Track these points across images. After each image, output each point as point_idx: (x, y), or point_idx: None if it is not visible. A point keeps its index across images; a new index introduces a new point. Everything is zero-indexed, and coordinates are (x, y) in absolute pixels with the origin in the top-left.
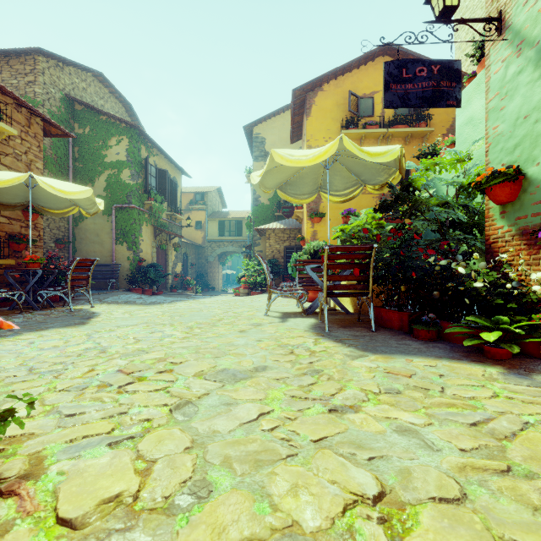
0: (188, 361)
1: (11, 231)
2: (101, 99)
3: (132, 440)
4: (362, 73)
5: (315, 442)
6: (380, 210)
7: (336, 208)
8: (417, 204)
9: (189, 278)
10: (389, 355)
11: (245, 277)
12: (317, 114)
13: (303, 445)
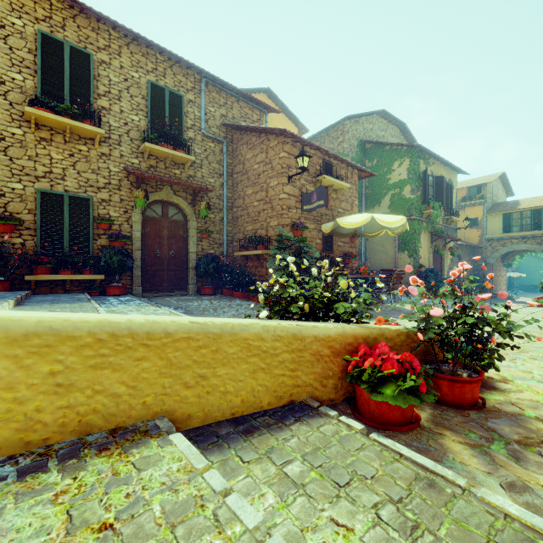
0: None
1: (344, 250)
2: (381, 131)
3: None
4: None
5: None
6: None
7: None
8: None
9: (466, 283)
10: None
11: None
12: None
13: None
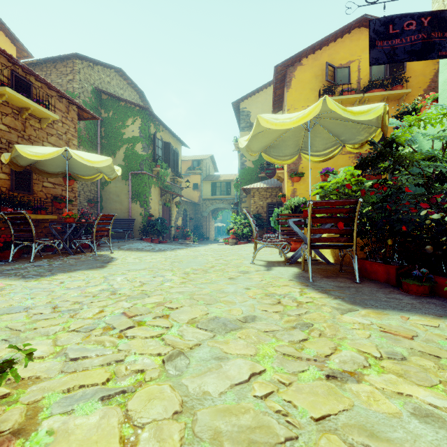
0: (183, 307)
1: (55, 193)
2: (120, 89)
3: (123, 396)
4: (338, 46)
5: (317, 421)
6: (362, 166)
7: (314, 168)
8: (401, 160)
9: (188, 230)
10: (380, 310)
11: (233, 229)
12: (296, 86)
13: (303, 423)
